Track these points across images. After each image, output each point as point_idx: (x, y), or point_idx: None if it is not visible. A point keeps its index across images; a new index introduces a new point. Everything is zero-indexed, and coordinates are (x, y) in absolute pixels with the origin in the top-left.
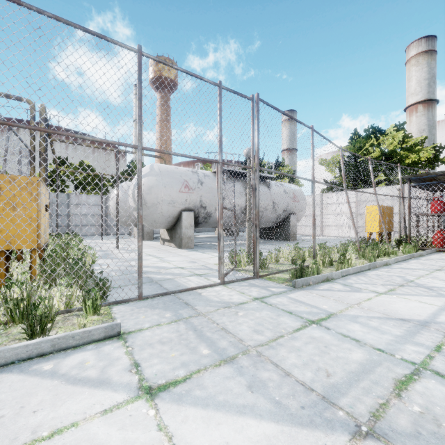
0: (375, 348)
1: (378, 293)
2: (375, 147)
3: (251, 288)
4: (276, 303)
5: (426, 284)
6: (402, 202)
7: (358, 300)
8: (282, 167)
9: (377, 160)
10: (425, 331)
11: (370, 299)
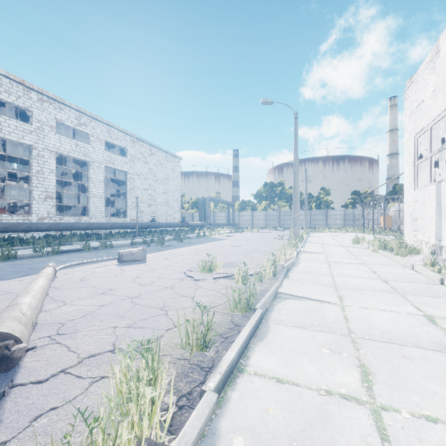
0: None
1: None
2: None
3: None
4: None
5: None
6: None
7: None
8: None
9: None
10: None
11: None
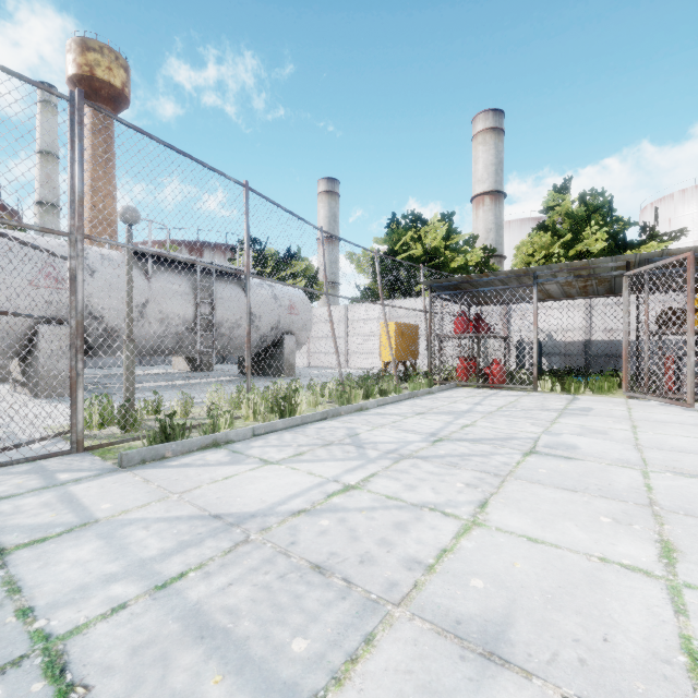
0: (26, 606)
1: (264, 464)
2: (417, 242)
3: (12, 479)
4: (0, 511)
5: (367, 439)
6: (425, 319)
7: (204, 481)
8: (297, 262)
9: (418, 260)
10: (218, 538)
11: (230, 477)
